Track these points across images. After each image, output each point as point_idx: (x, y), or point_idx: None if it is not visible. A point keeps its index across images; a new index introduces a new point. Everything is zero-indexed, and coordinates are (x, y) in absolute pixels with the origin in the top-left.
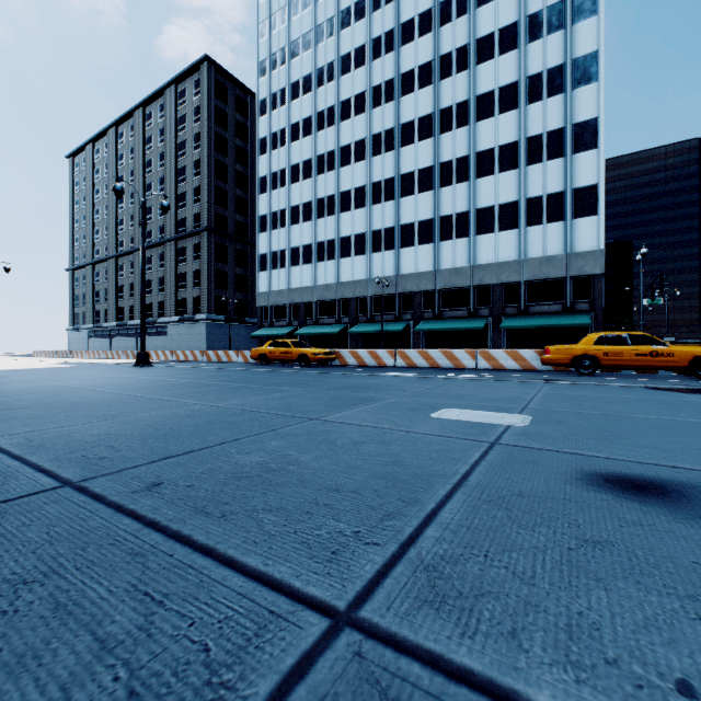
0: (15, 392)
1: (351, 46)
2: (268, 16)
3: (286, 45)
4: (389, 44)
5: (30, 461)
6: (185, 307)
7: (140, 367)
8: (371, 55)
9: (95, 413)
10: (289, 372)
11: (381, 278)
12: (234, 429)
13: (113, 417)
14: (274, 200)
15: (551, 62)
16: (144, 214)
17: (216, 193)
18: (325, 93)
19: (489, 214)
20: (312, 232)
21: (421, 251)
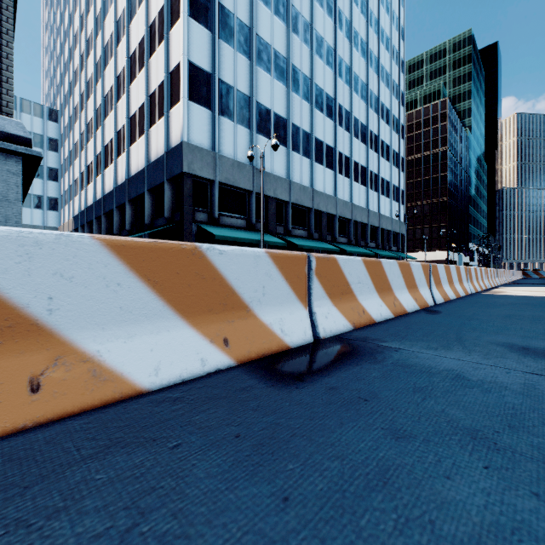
0: None
1: None
2: None
3: None
4: None
5: None
6: None
7: None
8: None
9: None
10: None
11: (344, 201)
12: None
13: None
14: None
15: (396, 115)
16: None
17: None
18: None
19: (383, 183)
20: (287, 104)
21: (362, 190)
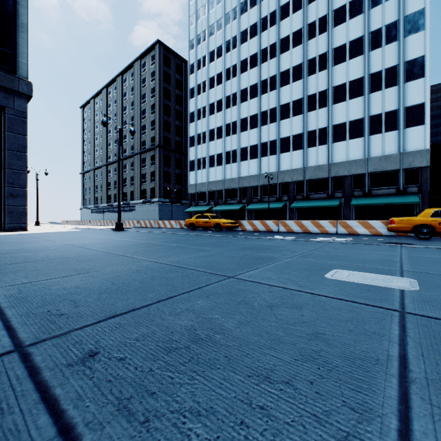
0: (36, 249)
1: (247, 24)
2: (195, 12)
3: (206, 28)
4: (272, 20)
5: (6, 315)
6: (146, 194)
7: (117, 231)
8: (261, 29)
9: (76, 267)
10: (209, 236)
11: (267, 173)
12: (169, 286)
13: (86, 271)
14: (199, 127)
15: (388, 20)
16: (119, 136)
17: (164, 124)
18: (231, 56)
19: (342, 128)
20: (222, 145)
21: (294, 155)
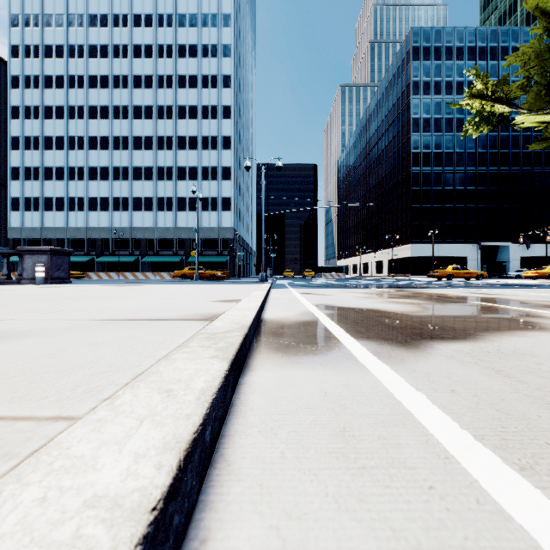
0: None
1: (97, 72)
2: (22, 14)
3: (40, 44)
4: (125, 83)
5: None
6: None
7: None
8: (113, 84)
9: None
10: None
11: (120, 228)
12: None
13: None
14: (27, 158)
15: (213, 133)
16: None
17: None
18: (76, 95)
19: (184, 201)
20: (65, 189)
21: (146, 215)
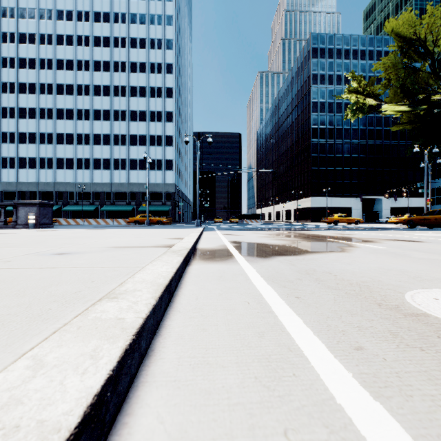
0: None
1: (64, 56)
2: None
3: (15, 32)
4: (87, 67)
5: None
6: None
7: None
8: (77, 67)
9: None
10: None
11: (83, 183)
12: None
13: None
14: (4, 125)
15: (158, 109)
16: None
17: None
18: (46, 74)
19: (135, 162)
20: (36, 151)
21: (104, 173)
